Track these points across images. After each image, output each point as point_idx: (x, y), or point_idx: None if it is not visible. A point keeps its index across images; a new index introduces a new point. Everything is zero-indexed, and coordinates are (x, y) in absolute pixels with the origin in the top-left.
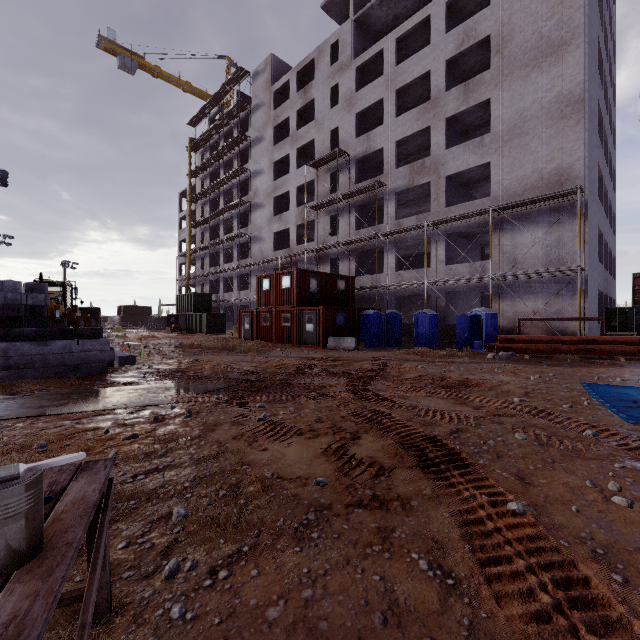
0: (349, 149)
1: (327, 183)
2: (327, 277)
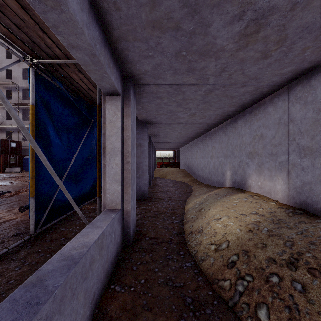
0: (18, 82)
1: (4, 94)
2: (4, 141)
